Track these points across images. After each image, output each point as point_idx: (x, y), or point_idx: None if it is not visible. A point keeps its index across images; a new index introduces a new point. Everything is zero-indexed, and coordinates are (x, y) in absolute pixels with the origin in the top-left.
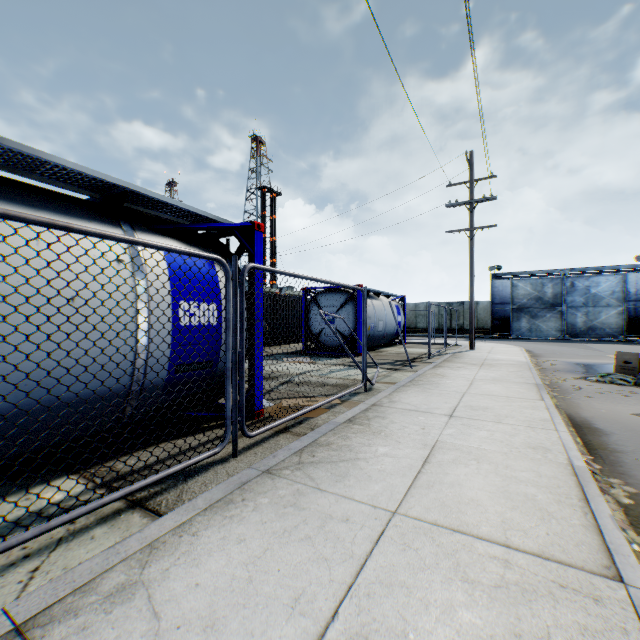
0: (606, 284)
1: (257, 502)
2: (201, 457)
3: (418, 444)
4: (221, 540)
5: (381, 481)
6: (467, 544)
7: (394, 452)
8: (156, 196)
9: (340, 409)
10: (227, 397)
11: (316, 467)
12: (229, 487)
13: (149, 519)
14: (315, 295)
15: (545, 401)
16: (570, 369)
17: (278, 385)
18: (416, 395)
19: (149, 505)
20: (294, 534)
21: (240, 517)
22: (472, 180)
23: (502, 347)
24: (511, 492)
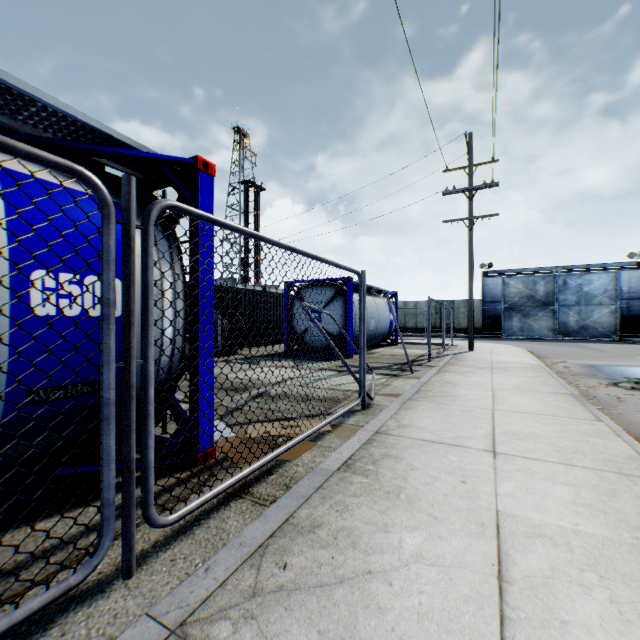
0: (599, 282)
1: None
2: (21, 612)
3: (469, 522)
4: None
5: None
6: None
7: (434, 548)
8: None
9: (331, 441)
10: (105, 460)
11: (287, 607)
12: None
13: None
14: (299, 289)
15: (605, 422)
16: (588, 373)
17: (248, 400)
18: (431, 414)
19: None
20: None
21: None
22: (471, 165)
23: (501, 347)
24: None
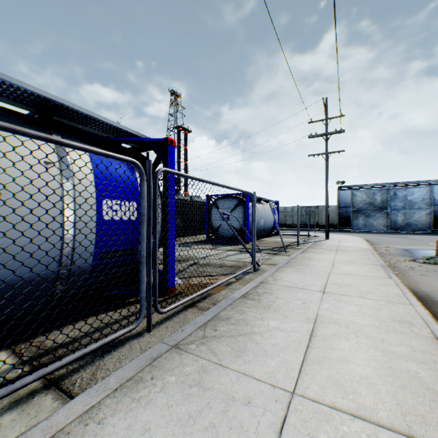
0: (418, 193)
1: (165, 381)
2: (117, 334)
3: (302, 318)
4: (126, 430)
5: (276, 356)
6: (371, 434)
7: (283, 326)
8: (83, 110)
9: (236, 286)
10: (142, 280)
11: (218, 341)
12: (140, 363)
13: (60, 402)
14: (215, 200)
15: (393, 279)
16: (400, 253)
17: (188, 266)
18: (293, 274)
19: (64, 385)
20: (198, 421)
21: (147, 399)
22: (327, 118)
23: (348, 237)
24: (394, 368)
